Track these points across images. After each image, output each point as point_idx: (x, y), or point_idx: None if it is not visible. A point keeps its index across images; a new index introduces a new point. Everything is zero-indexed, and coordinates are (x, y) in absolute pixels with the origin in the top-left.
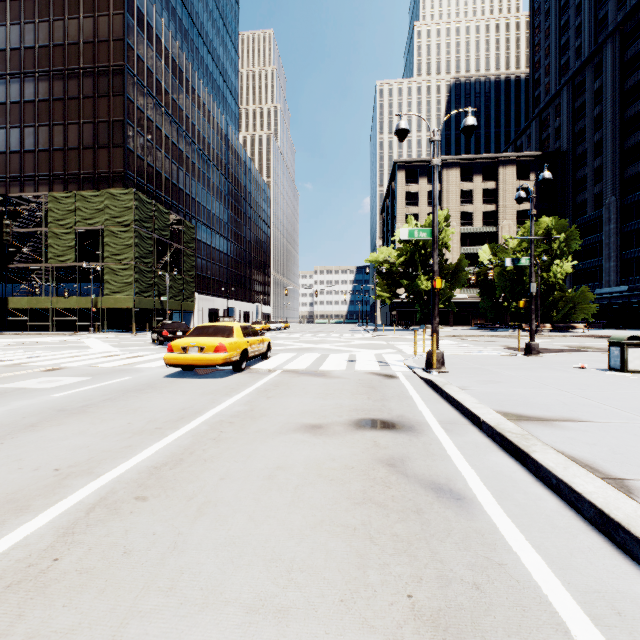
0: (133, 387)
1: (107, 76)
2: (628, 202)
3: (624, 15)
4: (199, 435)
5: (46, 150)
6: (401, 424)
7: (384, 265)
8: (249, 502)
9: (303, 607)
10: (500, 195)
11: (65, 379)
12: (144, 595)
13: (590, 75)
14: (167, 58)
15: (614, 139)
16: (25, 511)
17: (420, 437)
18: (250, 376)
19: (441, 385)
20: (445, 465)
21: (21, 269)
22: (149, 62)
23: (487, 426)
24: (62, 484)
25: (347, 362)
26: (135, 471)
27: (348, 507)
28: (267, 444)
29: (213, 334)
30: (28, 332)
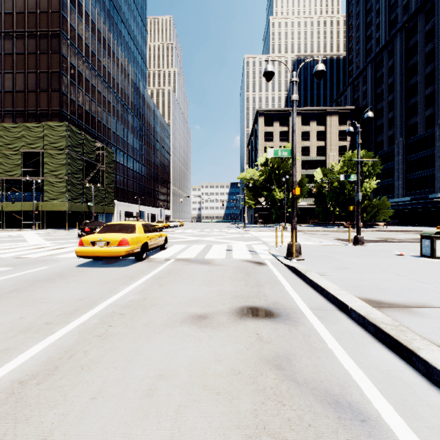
0: (44, 277)
1: (47, 38)
2: (410, 141)
3: (408, 17)
4: (86, 331)
5: None
6: (278, 312)
7: (250, 181)
8: None
9: None
10: (328, 135)
11: None
12: None
13: (386, 56)
14: (93, 28)
15: (401, 99)
16: None
17: (298, 327)
18: (149, 264)
19: (304, 272)
20: (332, 364)
21: None
22: (79, 30)
23: (357, 314)
24: None
25: (226, 251)
26: None
27: None
28: (152, 341)
29: (119, 231)
30: None
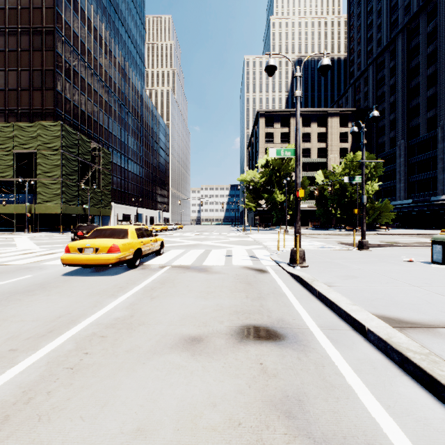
0: (24, 288)
1: (40, 35)
2: (412, 143)
3: (410, 18)
4: (56, 361)
5: None
6: (284, 332)
7: (250, 183)
8: None
9: None
10: (329, 137)
11: None
12: None
13: (387, 57)
14: (89, 26)
15: (403, 101)
16: None
17: (308, 353)
18: (141, 273)
19: (310, 282)
20: (354, 409)
21: None
22: (75, 27)
23: (376, 337)
24: None
25: (225, 257)
26: None
27: None
28: (134, 375)
29: (109, 236)
30: None
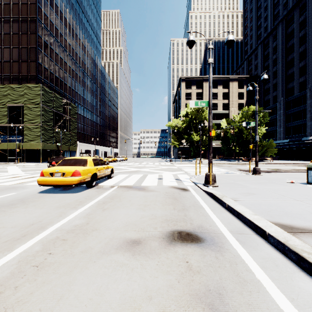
0: (9, 202)
1: (26, 23)
2: (289, 100)
3: (287, 11)
4: (25, 260)
5: None
6: (203, 236)
7: (175, 128)
8: None
9: None
10: (230, 95)
11: None
12: None
13: (271, 40)
14: (61, 17)
15: (282, 70)
16: None
17: (224, 253)
18: (96, 191)
19: (220, 197)
20: (265, 302)
21: None
22: (51, 17)
23: (275, 240)
24: None
25: (158, 180)
26: None
27: None
28: (86, 272)
29: (73, 164)
30: None
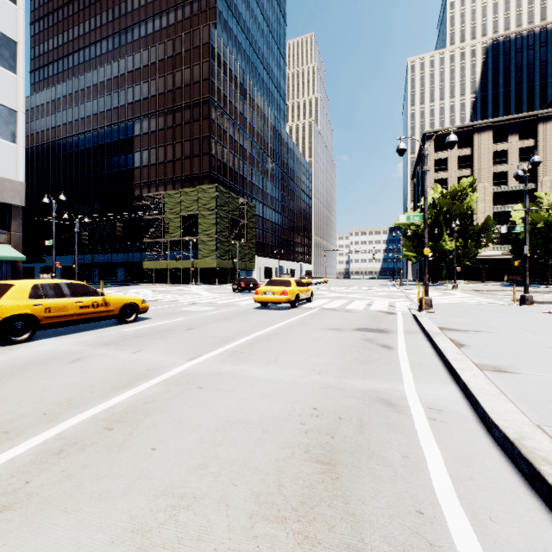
0: (240, 312)
1: (199, 106)
2: None
3: None
4: (282, 328)
5: (162, 162)
6: (381, 330)
7: (410, 228)
8: (307, 343)
9: (324, 356)
10: (539, 152)
11: (204, 308)
12: (281, 352)
13: None
14: (236, 83)
15: None
16: (235, 339)
17: (388, 334)
18: (301, 310)
19: (418, 316)
20: (392, 341)
21: (149, 243)
22: (224, 90)
23: (425, 331)
24: (240, 335)
25: (365, 305)
26: (262, 335)
27: (344, 346)
28: (313, 332)
29: (279, 285)
30: (154, 284)
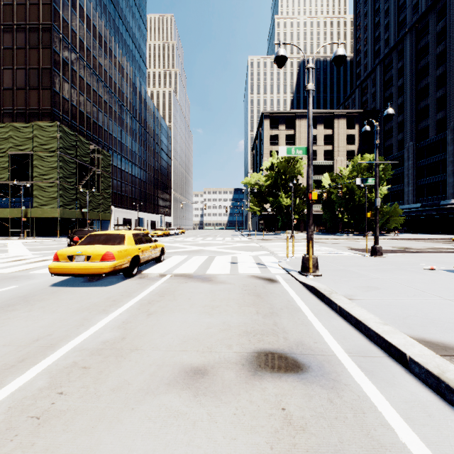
0: (4, 301)
1: (37, 32)
2: (421, 146)
3: (418, 17)
4: (20, 406)
5: None
6: (306, 361)
7: (255, 187)
8: None
9: None
10: (335, 139)
11: None
12: None
13: (395, 58)
14: (88, 23)
15: (412, 102)
16: None
17: (341, 392)
18: (139, 283)
19: (328, 294)
20: None
21: None
22: (73, 25)
23: (423, 370)
24: None
25: (230, 264)
26: None
27: None
28: (118, 429)
29: (104, 242)
30: None
